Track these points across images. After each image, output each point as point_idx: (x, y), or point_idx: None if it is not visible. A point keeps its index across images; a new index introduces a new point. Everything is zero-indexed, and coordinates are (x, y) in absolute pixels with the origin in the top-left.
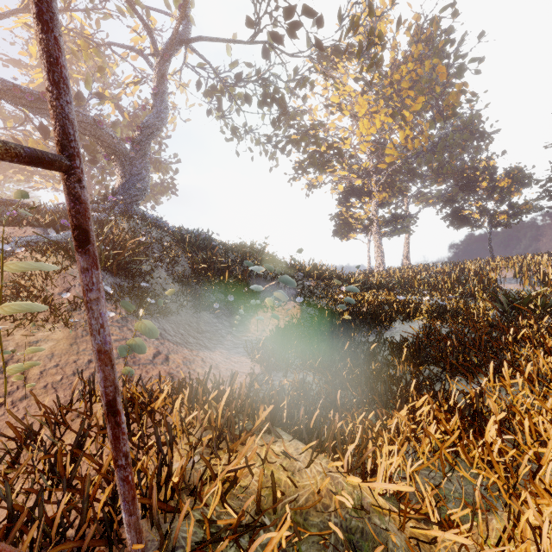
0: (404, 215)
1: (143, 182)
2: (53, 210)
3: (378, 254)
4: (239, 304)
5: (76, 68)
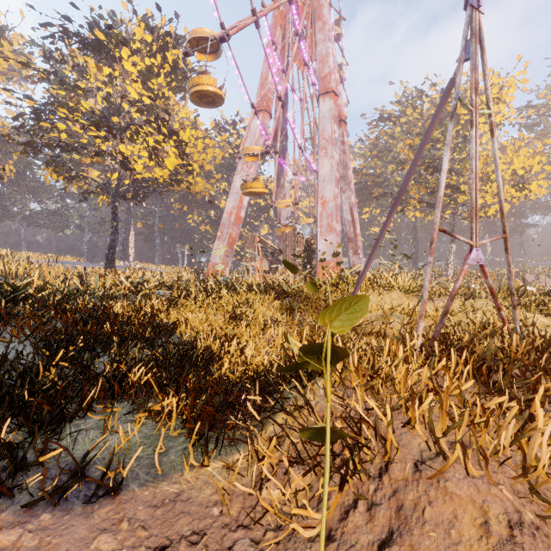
0: None
1: None
2: None
3: None
4: None
5: None
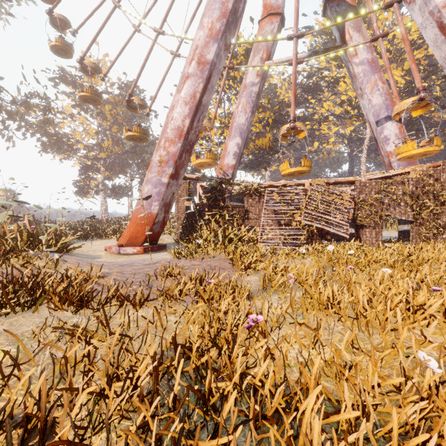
0: (120, 186)
1: None
2: None
3: (104, 209)
4: None
5: None
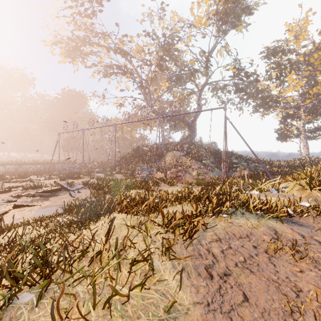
0: None
1: (195, 133)
2: (175, 145)
3: (304, 150)
4: (229, 170)
5: (160, 85)
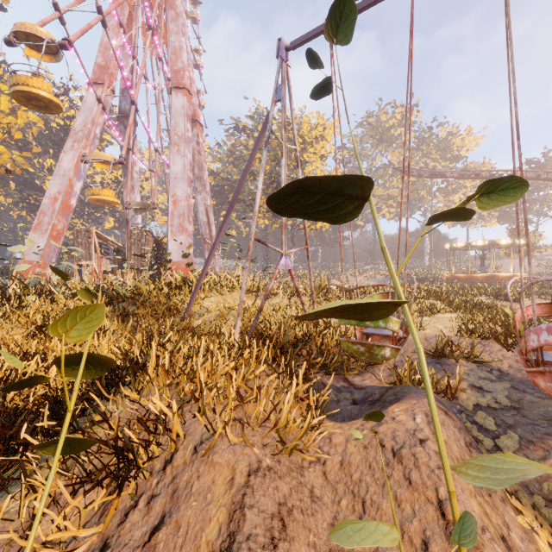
0: None
1: None
2: None
3: None
4: None
5: None
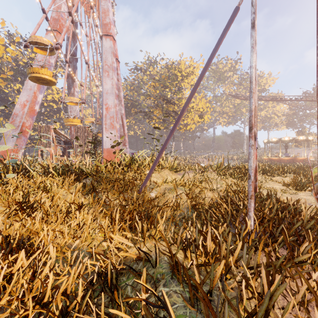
0: None
1: None
2: None
3: None
4: None
5: None
